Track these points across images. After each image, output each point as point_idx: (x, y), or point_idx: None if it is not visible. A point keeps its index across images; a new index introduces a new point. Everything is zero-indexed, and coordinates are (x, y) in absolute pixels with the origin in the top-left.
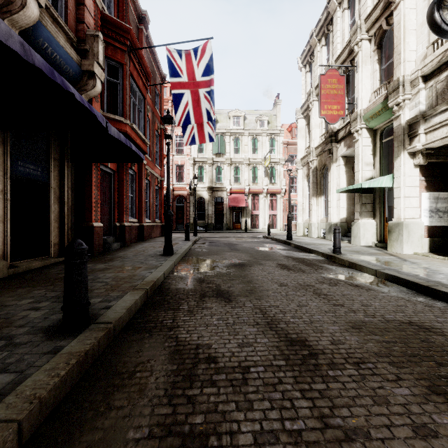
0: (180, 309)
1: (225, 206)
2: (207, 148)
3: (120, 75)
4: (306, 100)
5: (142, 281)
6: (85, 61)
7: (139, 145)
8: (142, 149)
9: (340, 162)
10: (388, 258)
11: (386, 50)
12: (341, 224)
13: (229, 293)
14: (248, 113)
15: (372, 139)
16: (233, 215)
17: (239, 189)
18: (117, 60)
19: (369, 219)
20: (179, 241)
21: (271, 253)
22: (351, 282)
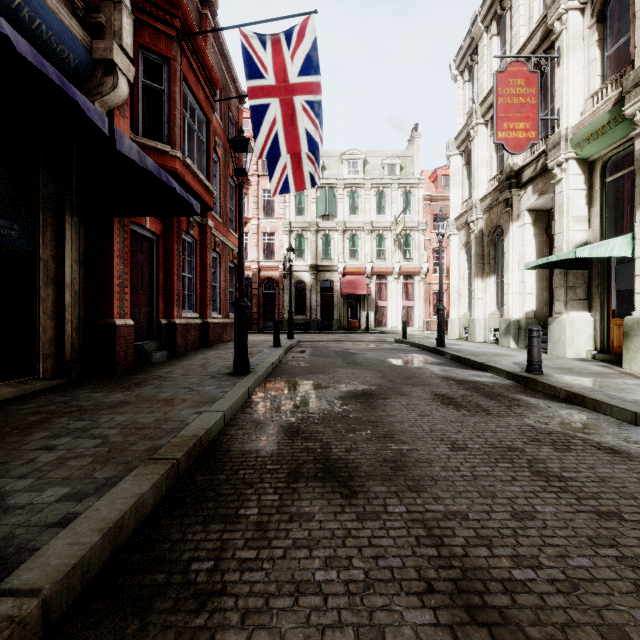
0: (240, 517)
1: (336, 293)
2: (309, 208)
3: (164, 78)
4: (464, 125)
5: (175, 435)
6: (99, 44)
7: (199, 194)
8: (204, 201)
9: (525, 220)
10: (636, 384)
11: (612, 23)
12: (528, 321)
13: (350, 469)
14: (371, 154)
15: (587, 178)
16: (348, 308)
17: (356, 268)
18: (159, 52)
19: (582, 313)
20: (264, 347)
21: (417, 371)
22: (596, 440)
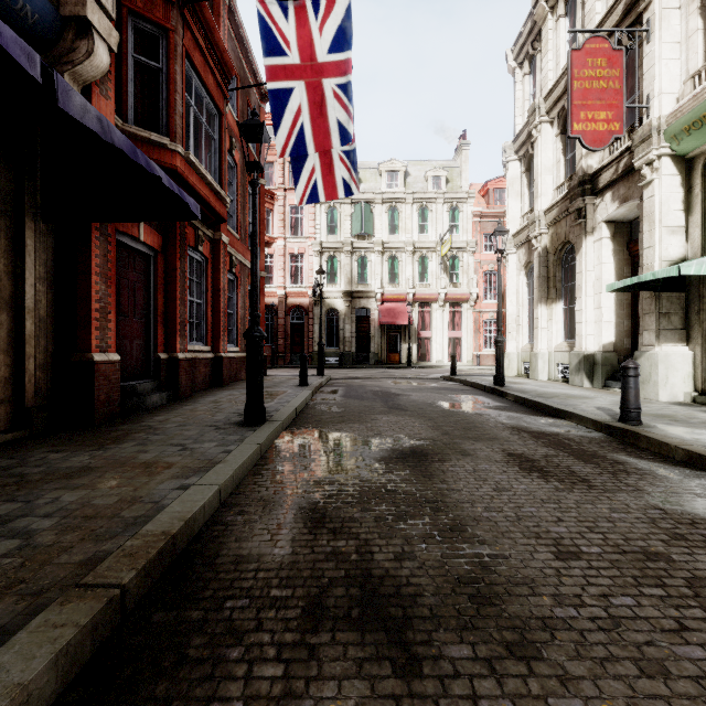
0: None
1: (374, 323)
2: (343, 226)
3: (162, 54)
4: (524, 125)
5: (134, 532)
6: None
7: (208, 200)
8: (215, 210)
9: (602, 233)
10: None
11: None
12: (606, 355)
13: (405, 600)
14: (413, 165)
15: (684, 179)
16: (387, 339)
17: (396, 294)
18: (155, 20)
19: (678, 345)
20: (288, 387)
21: (477, 419)
22: None
